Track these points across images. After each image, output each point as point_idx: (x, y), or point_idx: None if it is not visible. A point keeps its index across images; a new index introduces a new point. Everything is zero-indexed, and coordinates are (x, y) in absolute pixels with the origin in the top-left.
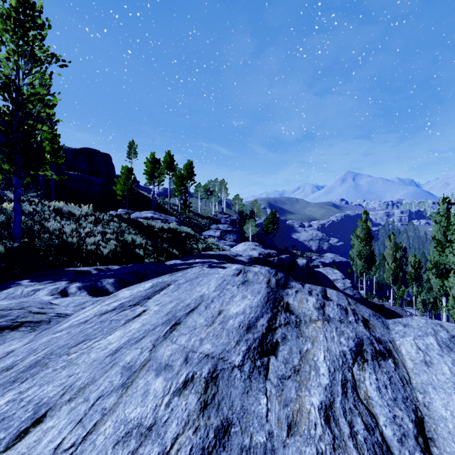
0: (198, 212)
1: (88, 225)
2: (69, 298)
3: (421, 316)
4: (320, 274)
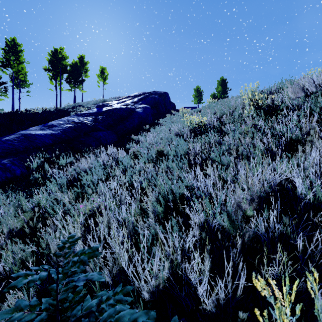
0: None
1: None
2: None
3: None
4: None
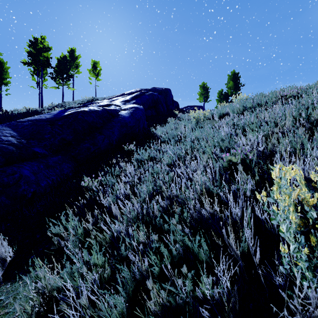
0: None
1: None
2: None
3: None
4: None
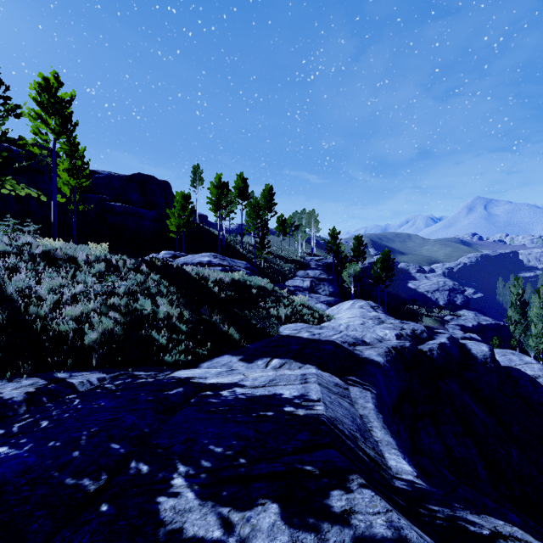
0: (280, 254)
1: (87, 279)
2: None
3: None
4: (522, 376)
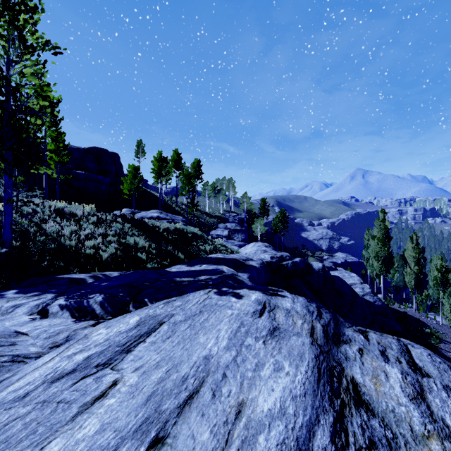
0: (206, 211)
1: (89, 226)
2: (46, 322)
3: (449, 325)
4: (337, 279)
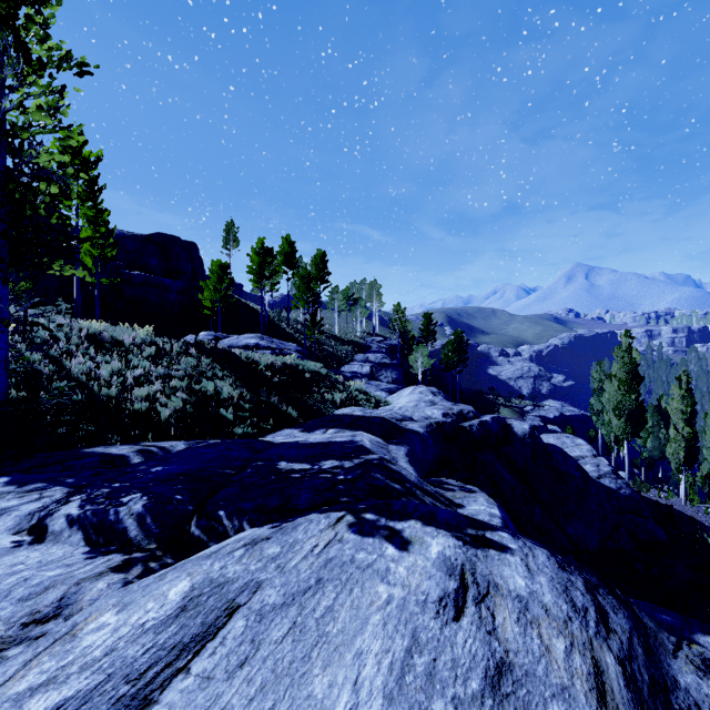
0: (335, 334)
1: (142, 363)
2: (36, 554)
3: None
4: (556, 450)
